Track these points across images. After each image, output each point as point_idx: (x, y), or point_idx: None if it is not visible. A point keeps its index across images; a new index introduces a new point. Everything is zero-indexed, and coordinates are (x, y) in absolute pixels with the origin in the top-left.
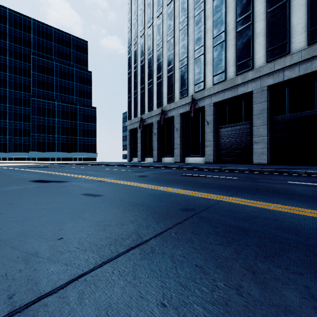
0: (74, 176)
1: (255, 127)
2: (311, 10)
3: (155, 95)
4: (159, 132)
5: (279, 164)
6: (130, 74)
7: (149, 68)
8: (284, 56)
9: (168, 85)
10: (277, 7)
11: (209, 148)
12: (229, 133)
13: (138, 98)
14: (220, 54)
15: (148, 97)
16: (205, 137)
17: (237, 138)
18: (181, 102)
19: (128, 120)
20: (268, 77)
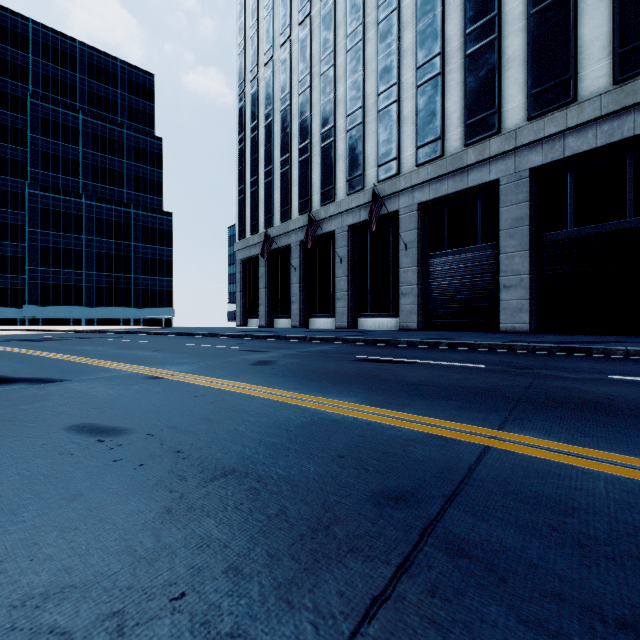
0: (93, 363)
1: (505, 254)
2: (621, 11)
3: (295, 188)
4: (304, 264)
5: (553, 331)
6: (243, 142)
7: (283, 130)
8: (564, 107)
9: (323, 166)
10: (551, 4)
11: (408, 298)
12: (450, 267)
13: (261, 193)
14: (432, 102)
15: (281, 192)
16: (400, 276)
17: (465, 278)
18: (350, 202)
19: (239, 240)
20: (532, 149)
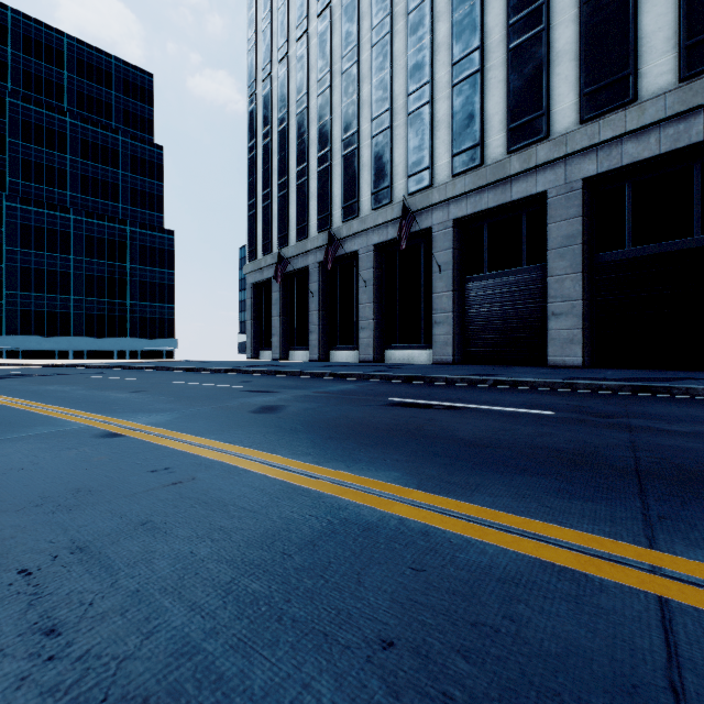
0: (40, 410)
1: (554, 277)
2: None
3: (313, 202)
4: (324, 289)
5: (608, 366)
6: (254, 150)
7: (299, 136)
8: (622, 108)
9: (345, 177)
10: None
11: (442, 328)
12: (490, 292)
13: (274, 208)
14: (470, 103)
15: (298, 207)
16: (433, 303)
17: (508, 304)
18: (376, 217)
19: (249, 261)
20: (585, 157)
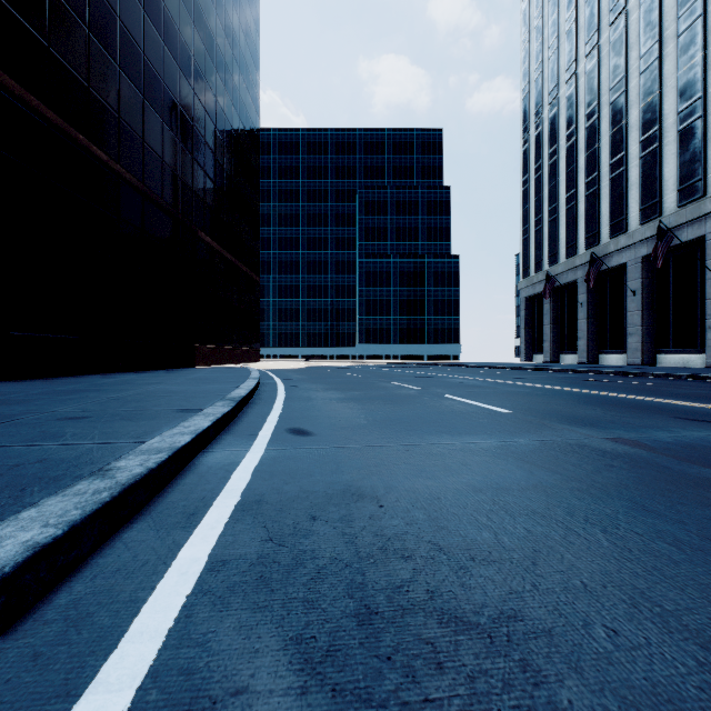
0: (442, 375)
1: None
2: None
3: (581, 223)
4: (592, 299)
5: None
6: (527, 183)
7: (568, 166)
8: None
9: (612, 198)
10: None
11: None
12: None
13: (545, 231)
14: None
15: (566, 228)
16: (706, 308)
17: None
18: (643, 232)
19: (523, 278)
20: None
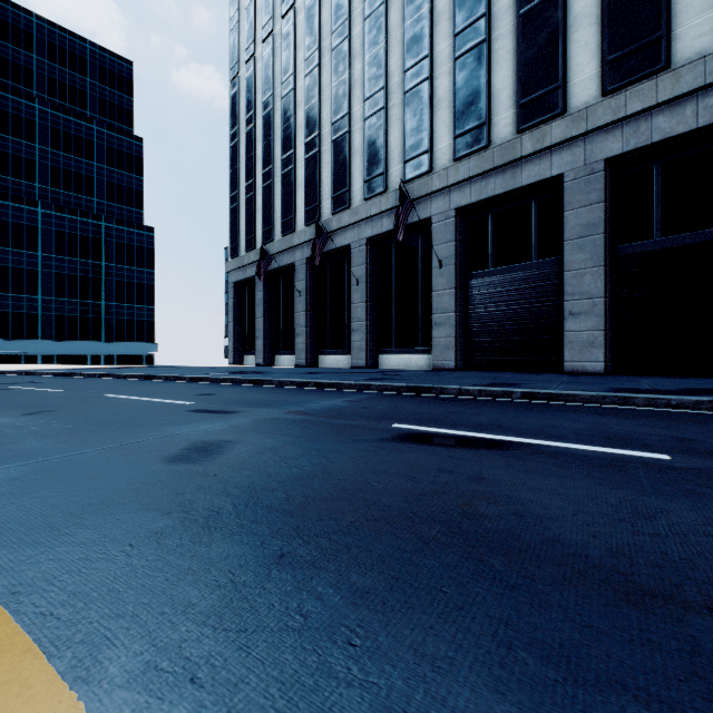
0: None
1: (572, 271)
2: None
3: (300, 193)
4: (312, 287)
5: (633, 372)
6: (237, 138)
7: (285, 120)
8: (652, 76)
9: (335, 164)
10: None
11: (443, 329)
12: (497, 290)
13: (258, 200)
14: (475, 78)
15: (284, 198)
16: (433, 302)
17: (517, 303)
18: (369, 208)
19: (232, 258)
20: (608, 134)
